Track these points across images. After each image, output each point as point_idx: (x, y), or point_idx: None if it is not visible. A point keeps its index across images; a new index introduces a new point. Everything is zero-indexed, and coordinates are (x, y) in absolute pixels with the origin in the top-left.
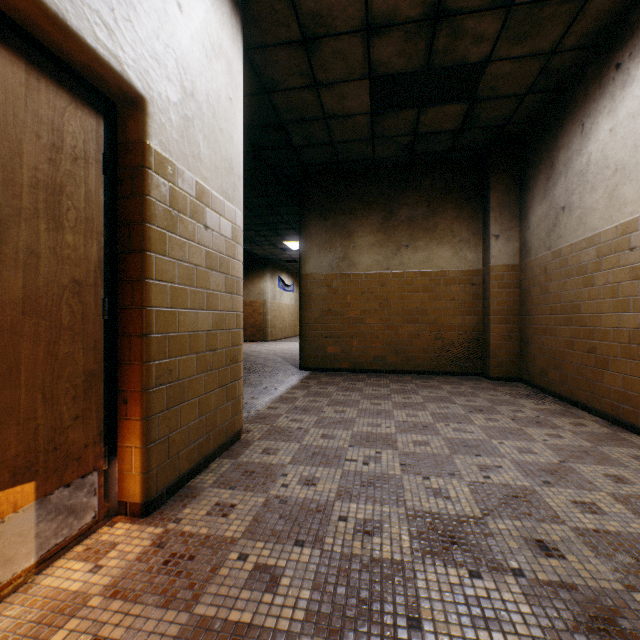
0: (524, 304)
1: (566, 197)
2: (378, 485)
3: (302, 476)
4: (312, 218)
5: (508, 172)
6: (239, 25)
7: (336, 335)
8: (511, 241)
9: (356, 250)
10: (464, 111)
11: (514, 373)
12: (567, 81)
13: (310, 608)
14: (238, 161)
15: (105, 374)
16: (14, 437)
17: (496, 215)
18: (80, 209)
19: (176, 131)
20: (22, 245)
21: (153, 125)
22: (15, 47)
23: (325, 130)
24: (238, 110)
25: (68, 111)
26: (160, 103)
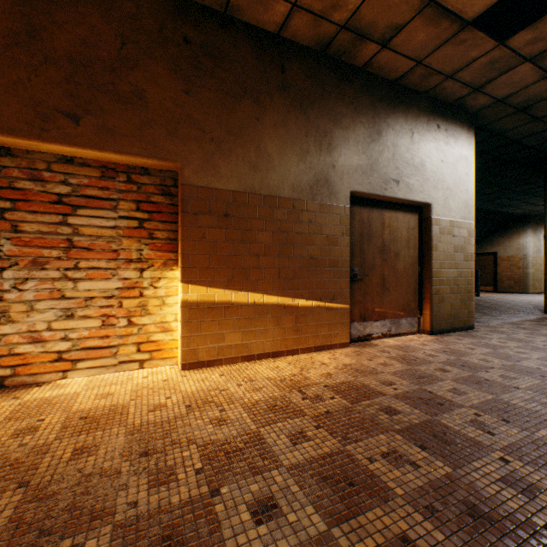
0: None
1: None
2: (541, 350)
3: (499, 341)
4: None
5: None
6: (471, 134)
7: None
8: None
9: None
10: None
11: None
12: None
13: (482, 353)
14: (471, 198)
15: (418, 289)
16: (401, 300)
17: None
18: (412, 242)
19: (440, 206)
20: (402, 255)
21: (433, 210)
22: (401, 209)
23: None
24: (471, 174)
25: (410, 217)
26: (435, 201)
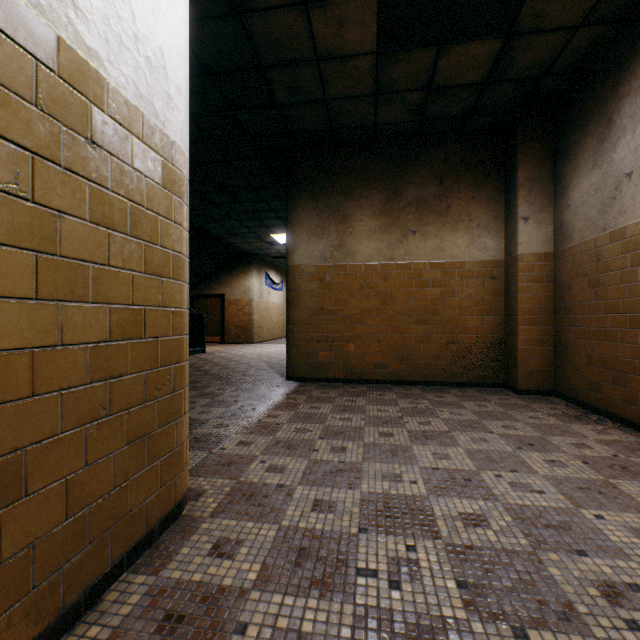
0: (561, 301)
1: (635, 159)
2: None
3: (276, 632)
4: (301, 198)
5: (539, 140)
6: None
7: (330, 338)
8: (543, 224)
9: (354, 237)
10: (495, 52)
11: (547, 385)
12: (638, 5)
13: None
14: (177, 61)
15: None
16: None
17: (525, 193)
18: None
19: None
20: None
21: None
22: None
23: (317, 79)
24: None
25: None
26: None
